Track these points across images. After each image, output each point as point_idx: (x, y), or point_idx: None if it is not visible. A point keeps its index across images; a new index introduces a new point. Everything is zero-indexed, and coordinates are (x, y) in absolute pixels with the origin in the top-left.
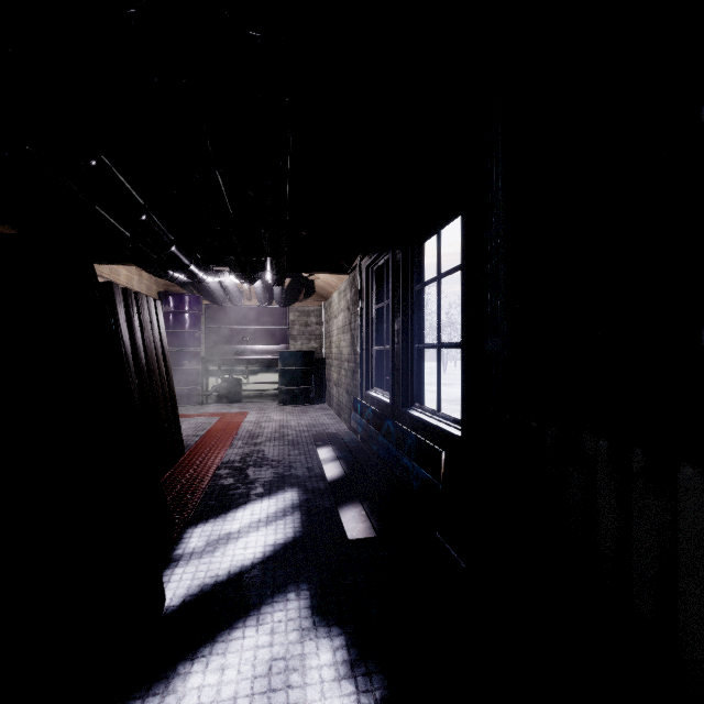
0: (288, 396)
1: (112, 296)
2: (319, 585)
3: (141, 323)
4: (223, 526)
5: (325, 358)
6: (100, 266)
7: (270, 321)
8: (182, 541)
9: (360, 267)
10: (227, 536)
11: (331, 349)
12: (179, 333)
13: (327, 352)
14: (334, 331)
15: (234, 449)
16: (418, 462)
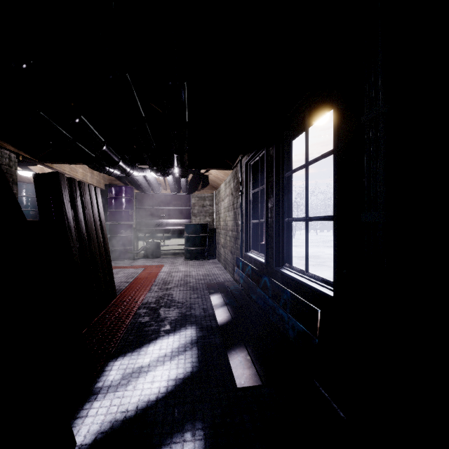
0: (191, 254)
1: (58, 182)
2: (212, 424)
3: (83, 203)
4: (137, 360)
5: (215, 228)
6: (63, 166)
7: (178, 204)
8: (103, 374)
9: (241, 164)
10: (139, 369)
11: (220, 222)
12: (118, 212)
13: (217, 224)
14: (222, 210)
15: (152, 293)
16: (293, 315)
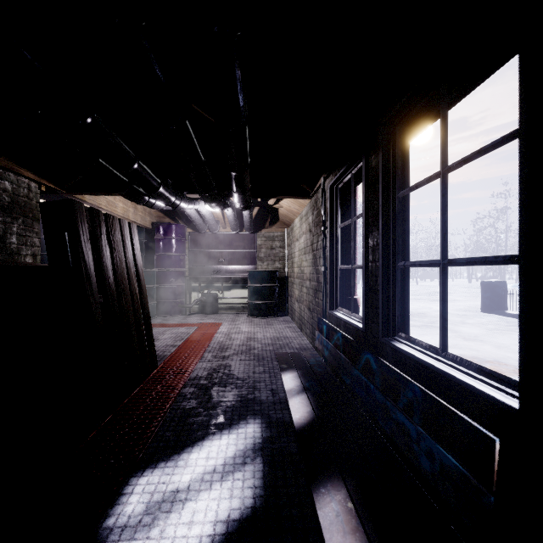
0: (256, 309)
1: (72, 214)
2: None
3: (110, 243)
4: (172, 476)
5: (287, 276)
6: (98, 199)
7: (241, 245)
8: (119, 500)
9: (323, 187)
10: (172, 495)
11: (293, 268)
12: (167, 256)
13: (289, 271)
14: (296, 253)
15: (204, 362)
16: (430, 433)
